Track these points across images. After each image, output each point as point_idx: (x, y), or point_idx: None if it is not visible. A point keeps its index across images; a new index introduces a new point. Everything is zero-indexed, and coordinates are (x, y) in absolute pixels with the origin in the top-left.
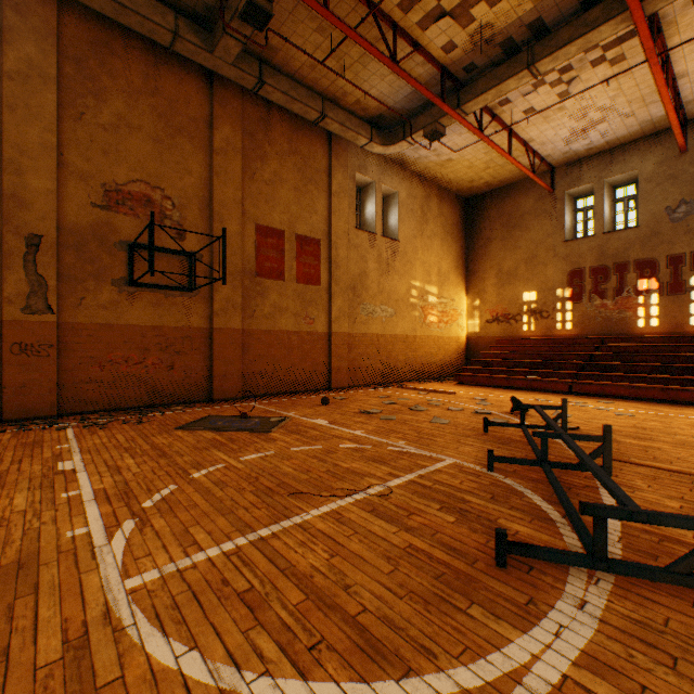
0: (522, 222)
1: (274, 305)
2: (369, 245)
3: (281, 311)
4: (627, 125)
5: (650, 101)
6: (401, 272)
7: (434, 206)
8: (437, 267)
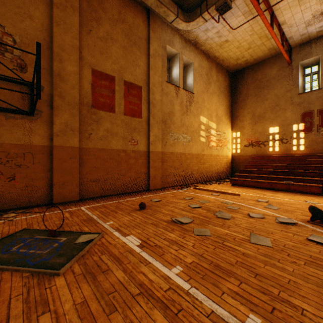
0: (268, 84)
1: (107, 130)
2: (175, 94)
3: (112, 135)
4: None
5: None
6: (195, 114)
7: (214, 75)
8: (216, 112)
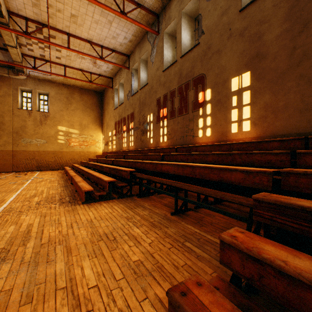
0: (109, 102)
1: None
2: (28, 115)
3: None
4: (108, 59)
5: (98, 49)
6: (52, 125)
7: (77, 97)
8: (79, 122)
